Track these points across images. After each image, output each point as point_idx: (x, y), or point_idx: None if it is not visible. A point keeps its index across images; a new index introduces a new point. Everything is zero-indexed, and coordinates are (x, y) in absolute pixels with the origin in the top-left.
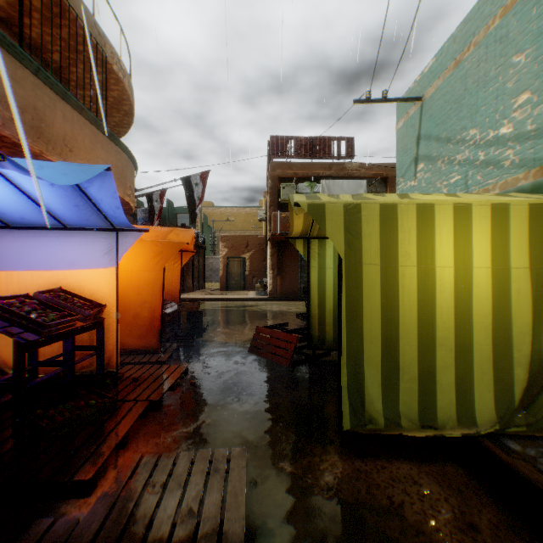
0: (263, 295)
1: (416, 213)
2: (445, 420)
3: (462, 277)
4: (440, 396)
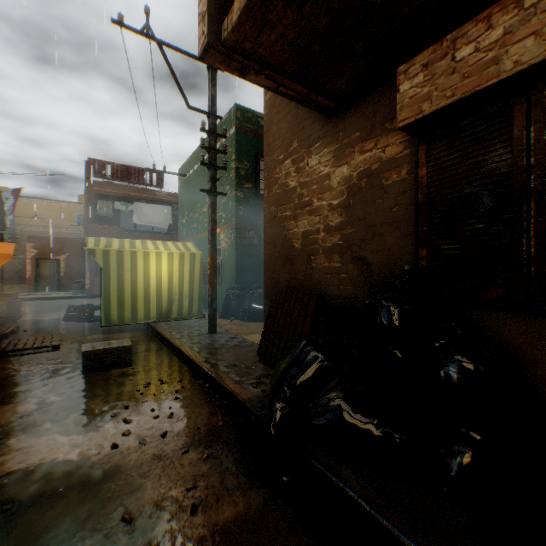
0: (81, 294)
1: (131, 253)
2: (141, 319)
3: (147, 274)
4: (139, 312)
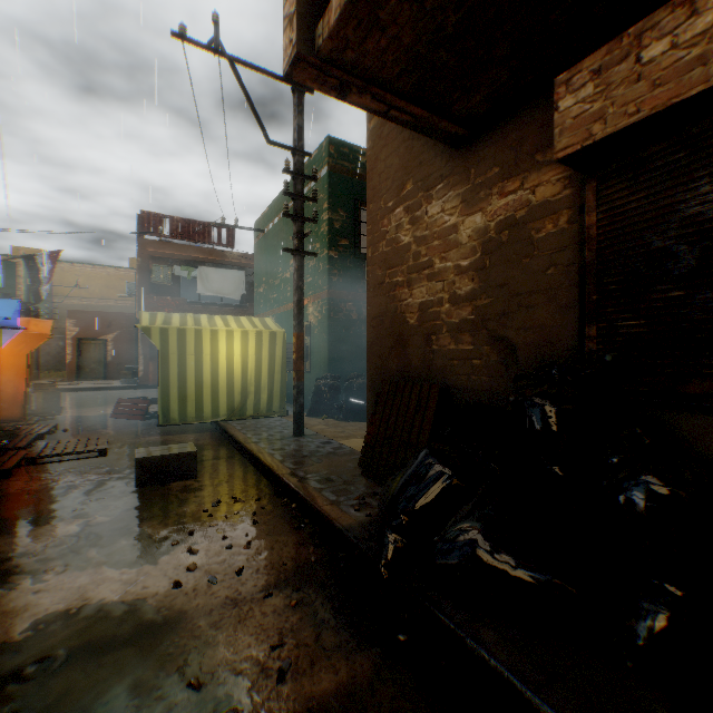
0: (132, 383)
1: (194, 332)
2: (207, 417)
3: (215, 359)
4: (206, 408)
